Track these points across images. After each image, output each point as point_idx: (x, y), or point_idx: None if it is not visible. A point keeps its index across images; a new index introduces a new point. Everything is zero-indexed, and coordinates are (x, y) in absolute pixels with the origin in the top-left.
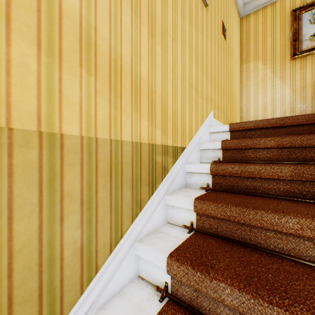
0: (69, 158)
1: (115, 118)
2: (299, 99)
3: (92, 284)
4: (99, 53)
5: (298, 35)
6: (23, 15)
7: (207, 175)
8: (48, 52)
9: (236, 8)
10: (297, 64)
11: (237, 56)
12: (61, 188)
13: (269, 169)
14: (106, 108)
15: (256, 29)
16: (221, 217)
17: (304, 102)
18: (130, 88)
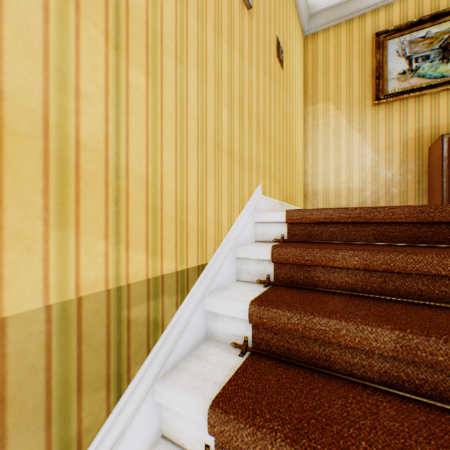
0: None
1: None
2: (383, 163)
3: None
4: None
5: (382, 71)
6: None
7: (244, 320)
8: None
9: (299, 21)
10: (380, 112)
11: (301, 93)
12: None
13: (355, 330)
14: None
15: (326, 55)
16: None
17: (390, 168)
18: (40, 174)
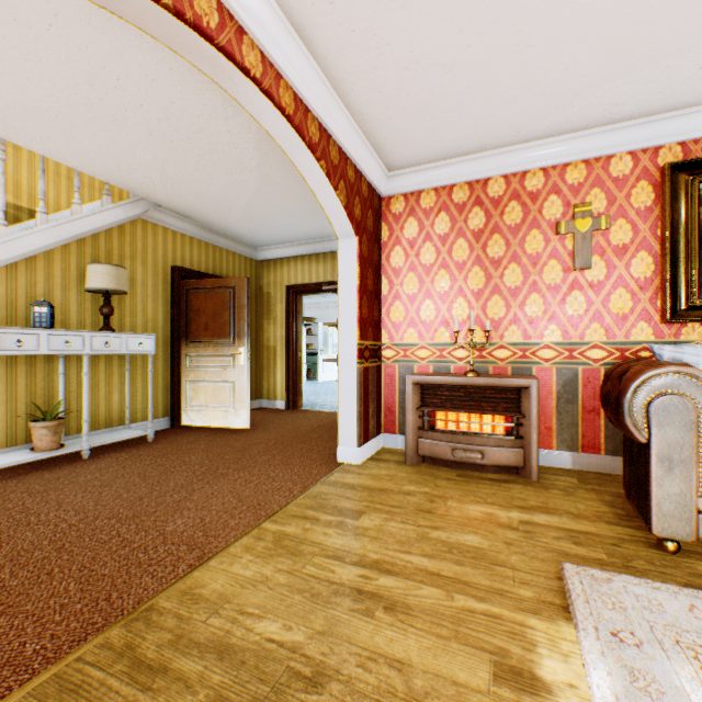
0: None
1: None
2: None
3: None
4: None
5: None
6: None
7: None
8: None
9: None
10: None
11: None
12: None
13: None
14: None
15: None
16: None
17: None
18: None
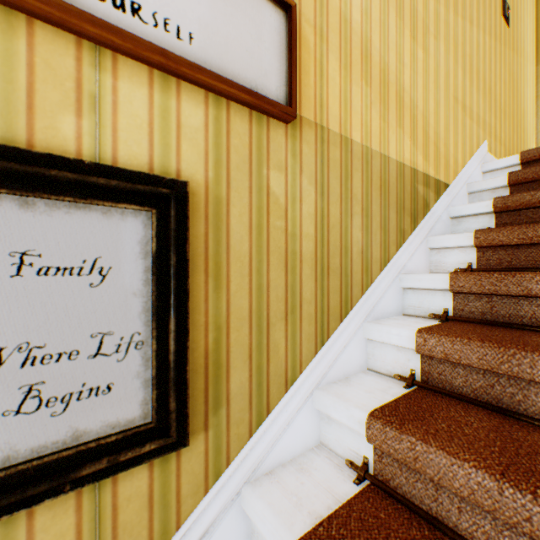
0: (354, 163)
1: (383, 132)
2: None
3: (368, 292)
4: (372, 65)
5: None
6: (333, 39)
7: (486, 216)
8: (344, 67)
9: None
10: None
11: (531, 49)
12: (350, 189)
13: None
14: (377, 120)
15: None
16: (517, 242)
17: None
18: (395, 101)
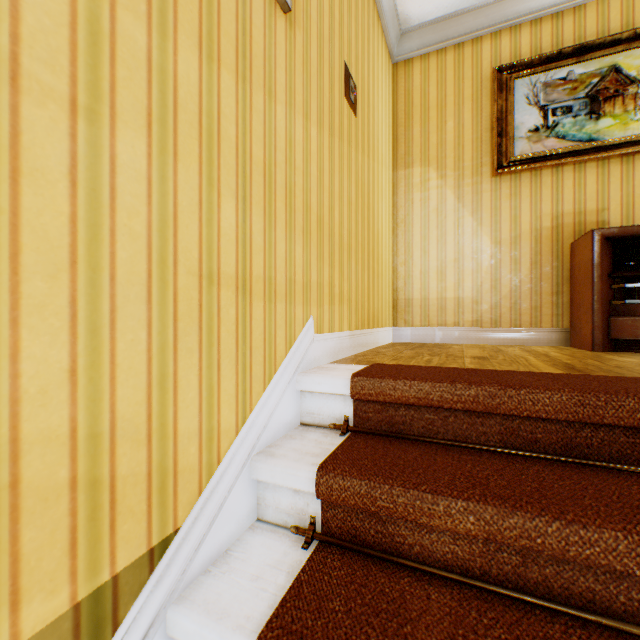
0: None
1: None
2: (507, 263)
3: None
4: None
5: (506, 125)
6: None
7: None
8: None
9: (385, 39)
10: (504, 186)
11: (387, 150)
12: None
13: None
14: None
15: (425, 95)
16: None
17: (517, 270)
18: None
